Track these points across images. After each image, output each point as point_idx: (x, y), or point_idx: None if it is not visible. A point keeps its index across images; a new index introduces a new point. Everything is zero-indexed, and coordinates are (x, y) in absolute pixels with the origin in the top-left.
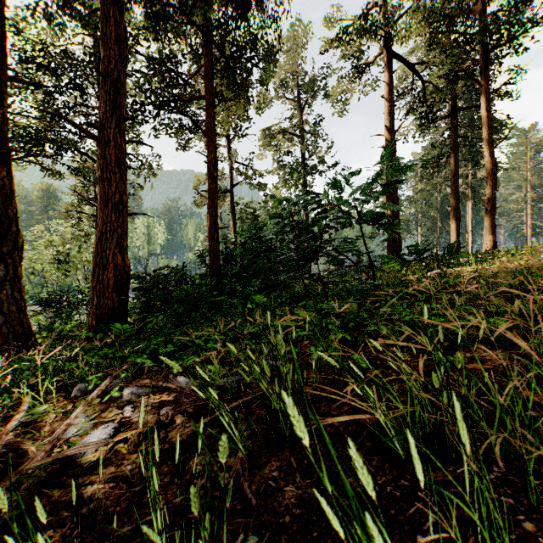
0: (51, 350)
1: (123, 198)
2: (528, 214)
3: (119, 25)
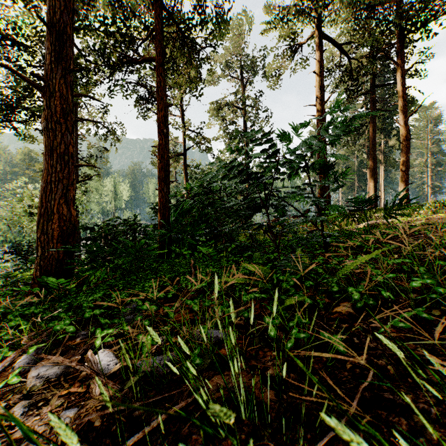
0: None
1: (69, 149)
2: (428, 176)
3: None
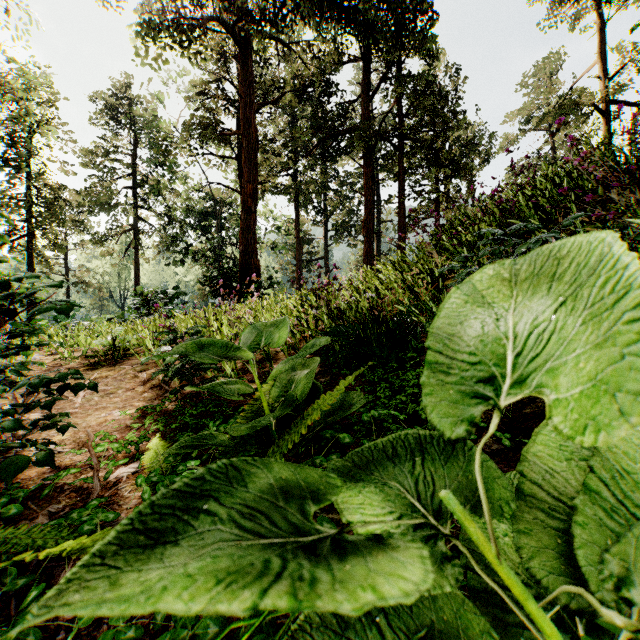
0: None
1: None
2: None
3: (403, 209)
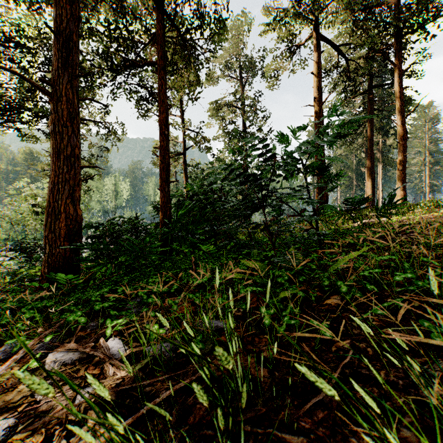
0: (2, 298)
1: (75, 151)
2: (426, 174)
3: None
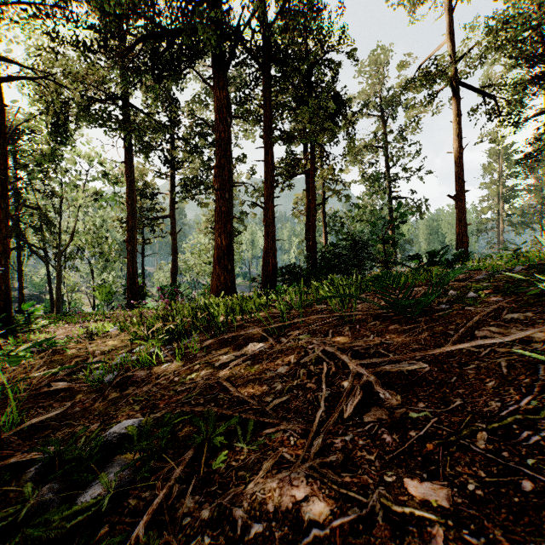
0: None
1: (274, 233)
2: None
3: (272, 156)
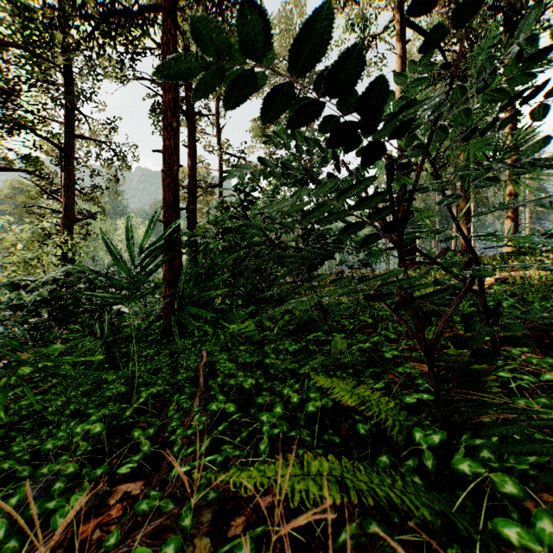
0: None
1: None
2: (526, 217)
3: None
